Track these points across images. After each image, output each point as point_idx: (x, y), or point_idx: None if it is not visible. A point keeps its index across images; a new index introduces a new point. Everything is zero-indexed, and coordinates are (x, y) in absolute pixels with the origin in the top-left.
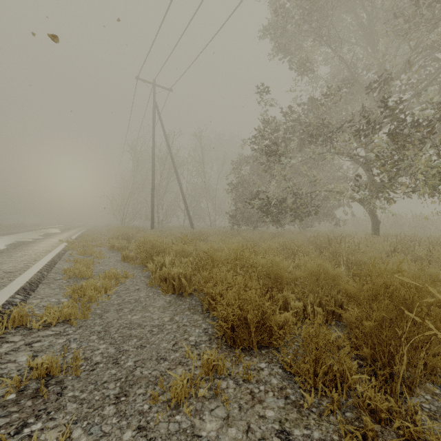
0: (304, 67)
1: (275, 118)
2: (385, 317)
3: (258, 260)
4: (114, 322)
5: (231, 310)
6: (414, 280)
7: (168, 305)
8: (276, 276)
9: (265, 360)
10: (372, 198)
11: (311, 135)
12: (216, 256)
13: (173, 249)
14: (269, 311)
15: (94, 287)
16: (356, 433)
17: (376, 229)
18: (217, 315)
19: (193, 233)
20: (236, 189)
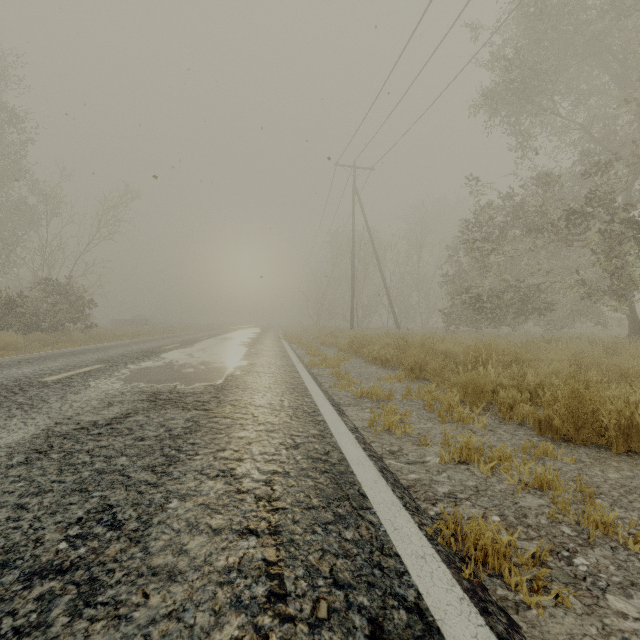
0: (522, 149)
1: (490, 207)
2: (476, 361)
3: (436, 345)
4: (353, 370)
5: (410, 360)
6: (518, 352)
7: (379, 368)
8: (447, 354)
9: (424, 380)
10: (601, 295)
11: (528, 226)
12: (408, 341)
13: (380, 341)
14: (428, 361)
15: (334, 359)
16: (443, 385)
17: (633, 330)
18: (404, 364)
19: (397, 333)
20: (451, 281)
